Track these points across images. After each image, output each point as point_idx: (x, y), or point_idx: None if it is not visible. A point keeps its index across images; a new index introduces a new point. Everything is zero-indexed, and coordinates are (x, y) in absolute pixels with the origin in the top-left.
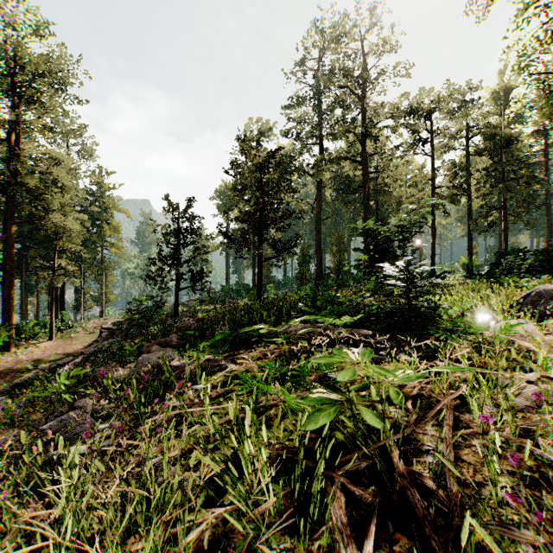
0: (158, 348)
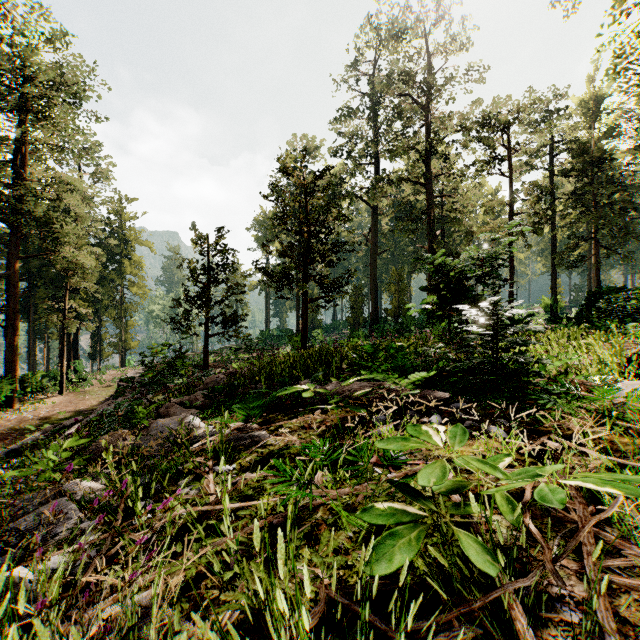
0: (180, 409)
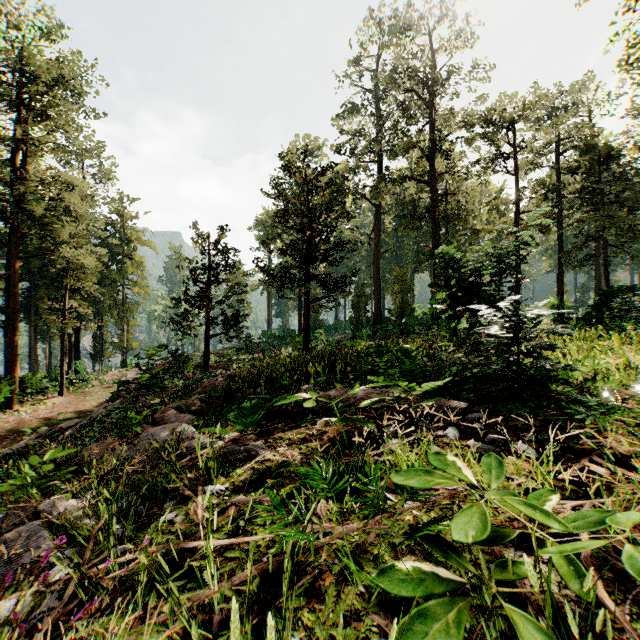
0: (175, 414)
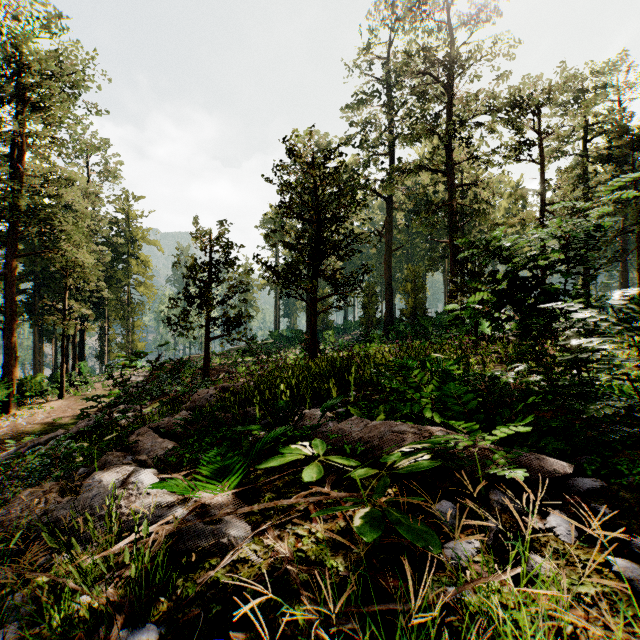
0: (153, 438)
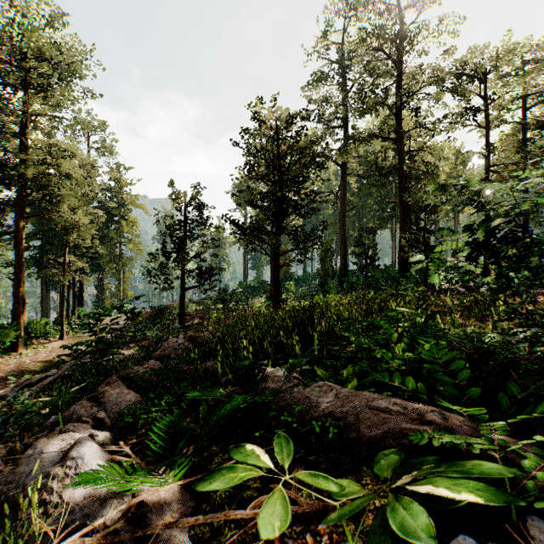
0: (120, 388)
